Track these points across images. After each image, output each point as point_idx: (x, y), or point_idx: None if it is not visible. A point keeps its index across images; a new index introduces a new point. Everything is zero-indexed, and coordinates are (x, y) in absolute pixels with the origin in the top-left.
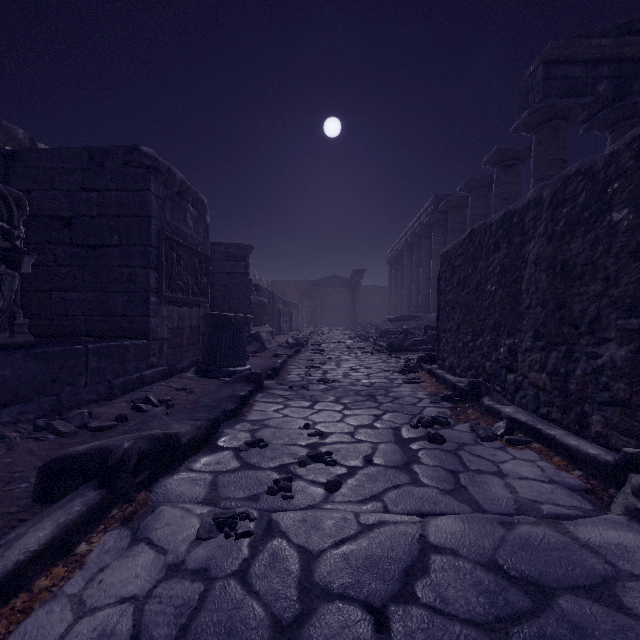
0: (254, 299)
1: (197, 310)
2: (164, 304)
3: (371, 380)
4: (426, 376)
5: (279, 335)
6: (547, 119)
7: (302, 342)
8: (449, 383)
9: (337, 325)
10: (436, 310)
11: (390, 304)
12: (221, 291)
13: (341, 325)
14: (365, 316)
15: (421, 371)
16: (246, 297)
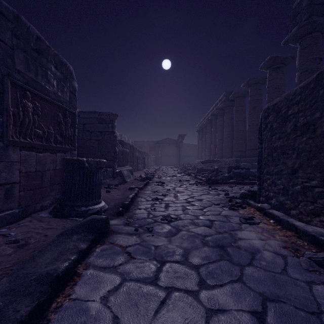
0: (119, 149)
1: (62, 155)
2: (14, 149)
3: (209, 217)
4: (258, 214)
5: (137, 171)
6: (309, 32)
7: (150, 177)
8: (304, 233)
9: (169, 165)
10: (227, 156)
11: (198, 153)
12: (96, 143)
13: (172, 165)
14: (184, 160)
15: (248, 207)
16: (112, 147)
